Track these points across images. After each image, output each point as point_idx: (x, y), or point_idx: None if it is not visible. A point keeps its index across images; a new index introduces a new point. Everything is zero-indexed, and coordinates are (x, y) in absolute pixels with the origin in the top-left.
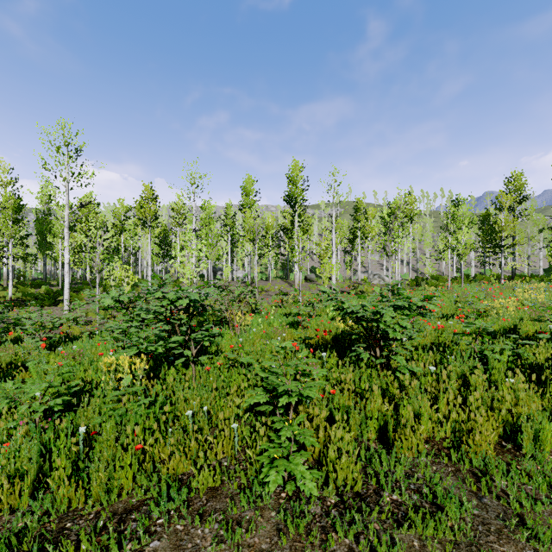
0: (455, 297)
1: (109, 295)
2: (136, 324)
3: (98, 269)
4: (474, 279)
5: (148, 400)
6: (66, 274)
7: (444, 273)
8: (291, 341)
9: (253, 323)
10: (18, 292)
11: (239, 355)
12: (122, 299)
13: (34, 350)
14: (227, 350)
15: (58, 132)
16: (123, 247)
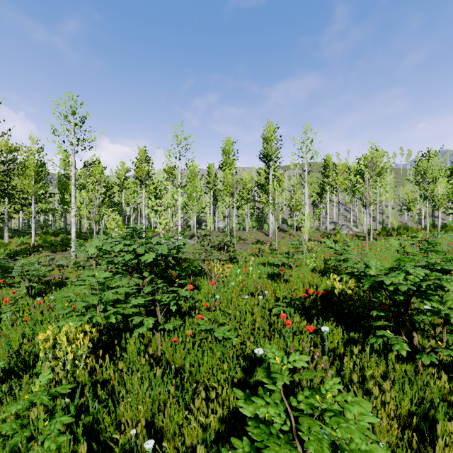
0: (441, 248)
1: (93, 244)
2: (100, 280)
3: (94, 220)
4: (443, 229)
5: (65, 420)
6: (73, 225)
7: (409, 224)
8: (272, 296)
9: (231, 273)
10: (40, 240)
11: (213, 326)
12: (104, 249)
13: (10, 301)
14: (202, 307)
15: (65, 103)
16: (126, 203)
